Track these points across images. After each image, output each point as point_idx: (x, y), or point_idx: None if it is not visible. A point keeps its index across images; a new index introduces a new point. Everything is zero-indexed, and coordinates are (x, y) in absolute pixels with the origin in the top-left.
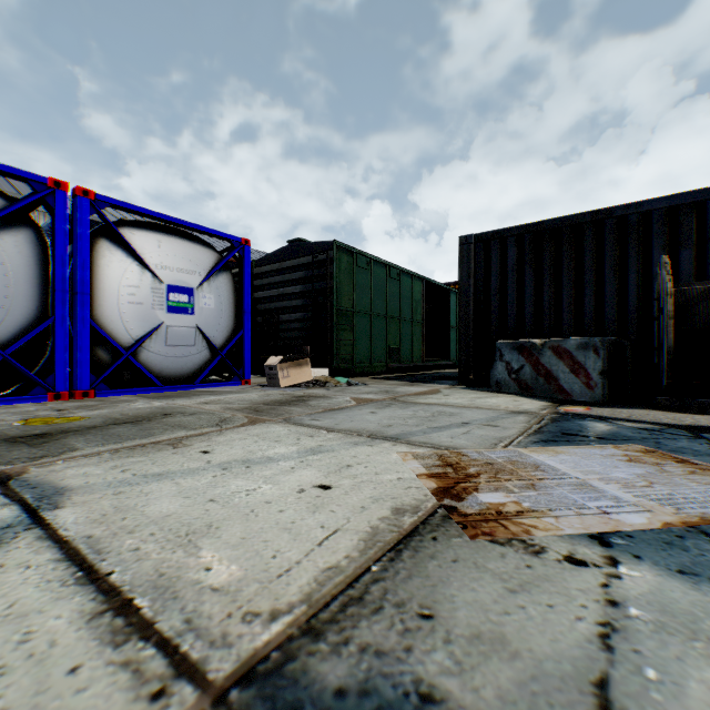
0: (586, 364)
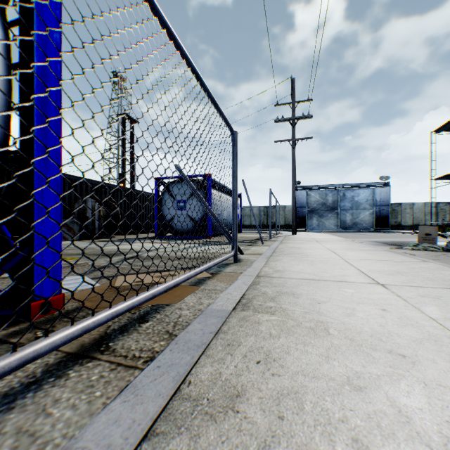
0: (74, 228)
